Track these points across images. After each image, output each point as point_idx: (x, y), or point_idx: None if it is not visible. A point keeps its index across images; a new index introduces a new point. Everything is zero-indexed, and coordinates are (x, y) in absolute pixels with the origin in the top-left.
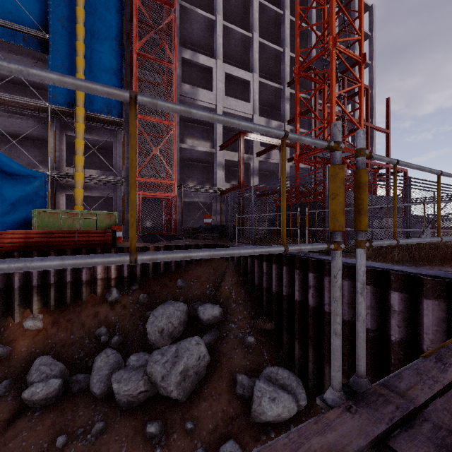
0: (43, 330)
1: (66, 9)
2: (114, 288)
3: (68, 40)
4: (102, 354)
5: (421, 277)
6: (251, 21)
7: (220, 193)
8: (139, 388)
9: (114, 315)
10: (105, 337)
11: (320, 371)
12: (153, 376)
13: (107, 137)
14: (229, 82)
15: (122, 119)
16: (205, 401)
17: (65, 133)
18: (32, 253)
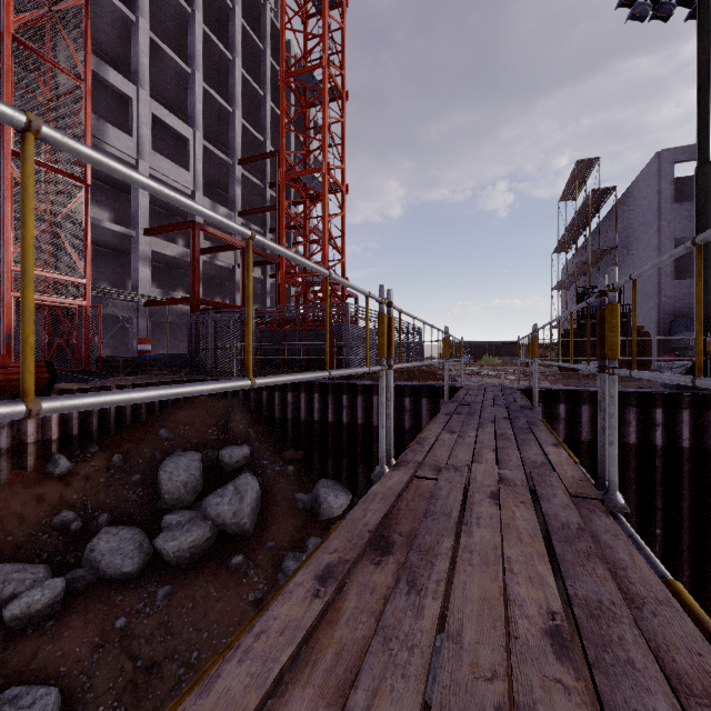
0: None
1: None
2: (60, 454)
3: None
4: (103, 536)
5: (421, 386)
6: (191, 50)
7: (147, 304)
8: (206, 535)
9: (76, 492)
10: (79, 523)
11: (353, 475)
12: (221, 517)
13: None
14: (152, 125)
15: None
16: (274, 525)
17: None
18: None
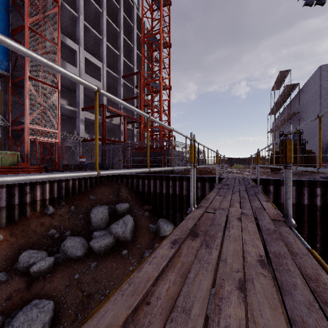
0: (4, 241)
1: None
2: (50, 205)
3: None
4: (68, 240)
5: (205, 177)
6: (101, 28)
7: (83, 141)
8: (111, 241)
9: (56, 221)
10: (58, 234)
11: (174, 217)
12: (117, 233)
13: None
14: (85, 62)
15: (8, 73)
16: (140, 238)
17: None
18: None
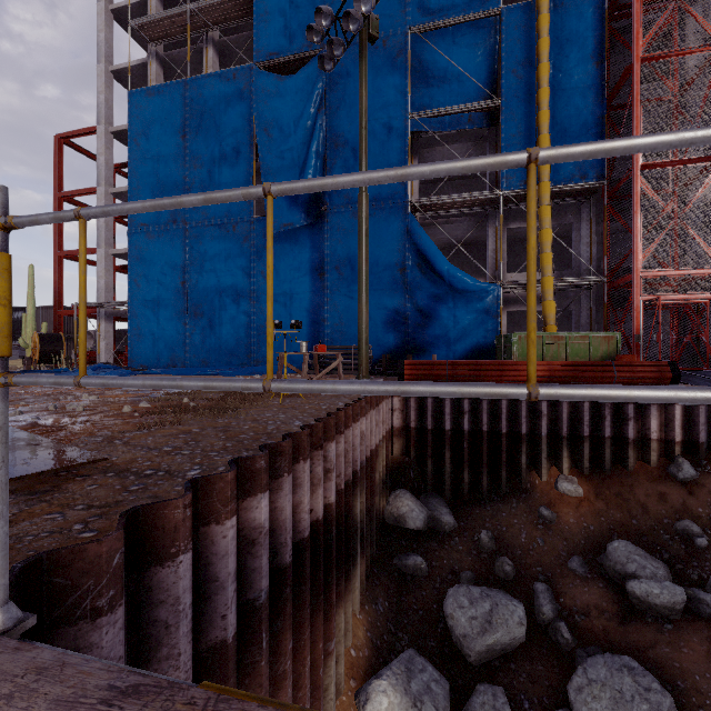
0: (585, 501)
1: (521, 52)
2: (683, 459)
3: (524, 94)
4: None
5: None
6: None
7: None
8: None
9: (700, 505)
10: (703, 540)
11: None
12: None
13: (564, 218)
14: None
15: (602, 182)
16: None
17: (506, 227)
18: None
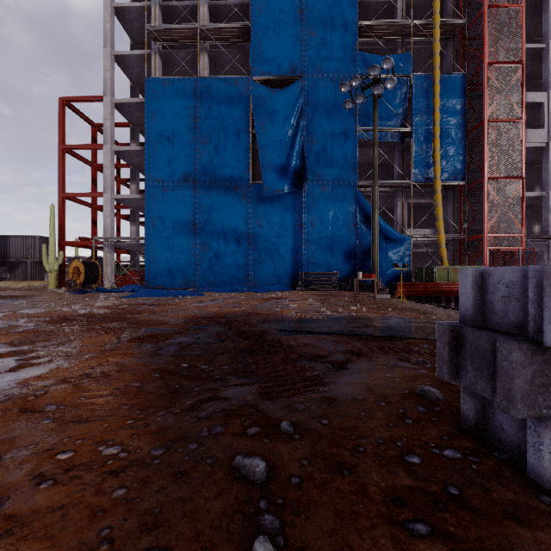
0: None
1: (423, 102)
2: None
3: (425, 127)
4: None
5: None
6: None
7: None
8: None
9: None
10: None
11: None
12: None
13: None
14: None
15: (465, 182)
16: None
17: (407, 201)
18: None
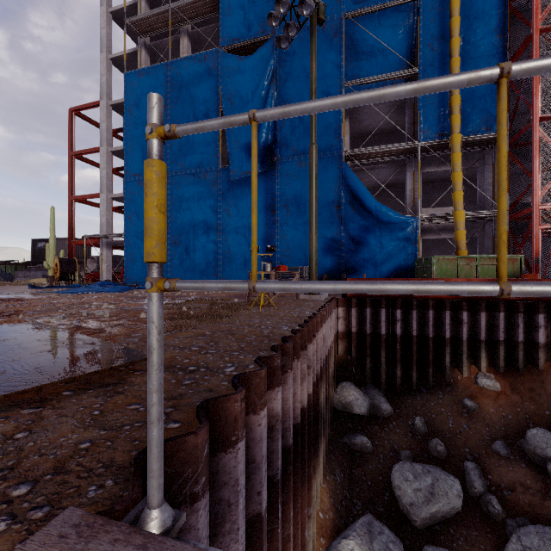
0: (502, 394)
1: (435, 29)
2: None
3: (438, 63)
4: None
5: None
6: None
7: None
8: None
9: None
10: None
11: None
12: None
13: (470, 163)
14: None
15: None
16: None
17: (422, 171)
18: (479, 304)
